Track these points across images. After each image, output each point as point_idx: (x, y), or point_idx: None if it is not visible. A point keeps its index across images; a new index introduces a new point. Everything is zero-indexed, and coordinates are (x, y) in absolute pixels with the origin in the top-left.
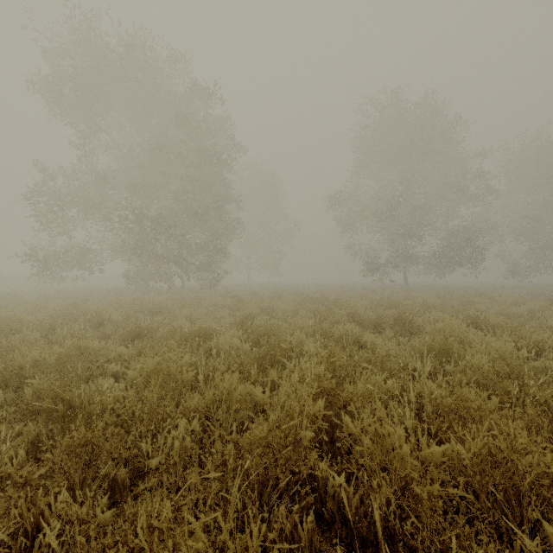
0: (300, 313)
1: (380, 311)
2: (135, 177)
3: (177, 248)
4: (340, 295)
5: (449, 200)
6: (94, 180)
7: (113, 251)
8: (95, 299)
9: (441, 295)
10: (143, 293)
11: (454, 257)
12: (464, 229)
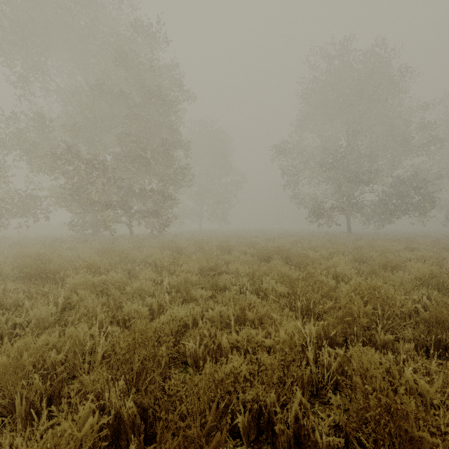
0: (264, 285)
1: (396, 281)
2: (78, 121)
3: (122, 195)
4: (295, 245)
5: (393, 150)
6: (34, 123)
7: (55, 197)
8: (15, 250)
9: (415, 245)
10: (77, 243)
11: (402, 205)
12: (413, 177)
